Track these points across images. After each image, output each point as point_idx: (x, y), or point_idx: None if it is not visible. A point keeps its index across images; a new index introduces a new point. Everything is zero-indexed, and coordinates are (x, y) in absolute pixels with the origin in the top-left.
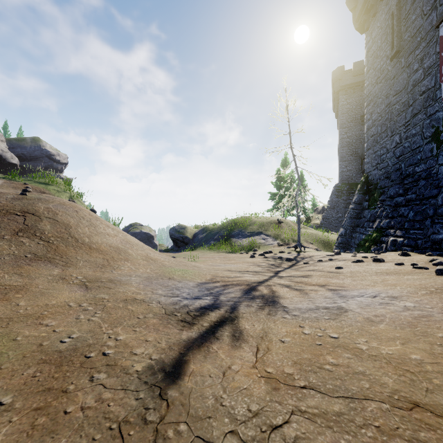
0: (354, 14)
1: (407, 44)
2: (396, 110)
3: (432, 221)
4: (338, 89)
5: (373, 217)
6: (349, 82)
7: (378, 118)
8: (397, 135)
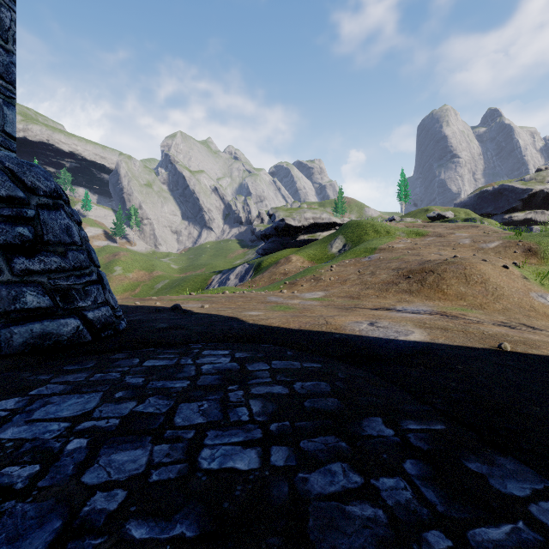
0: None
1: None
2: None
3: None
4: None
5: None
6: None
7: None
8: None
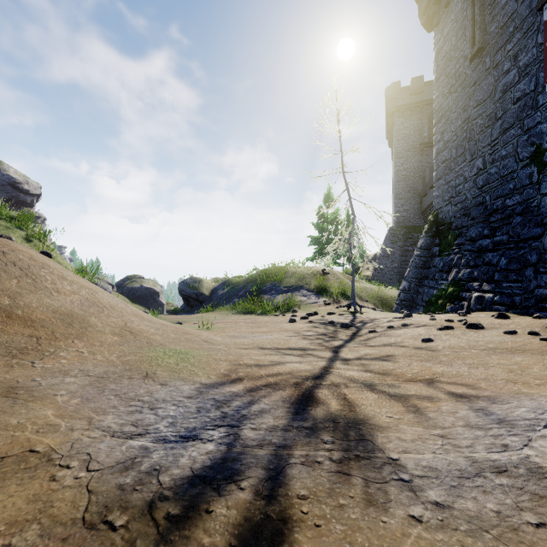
0: (420, 5)
1: (494, 38)
2: (478, 126)
3: (535, 270)
4: (393, 110)
5: (447, 265)
6: (406, 102)
7: (452, 137)
8: (480, 158)
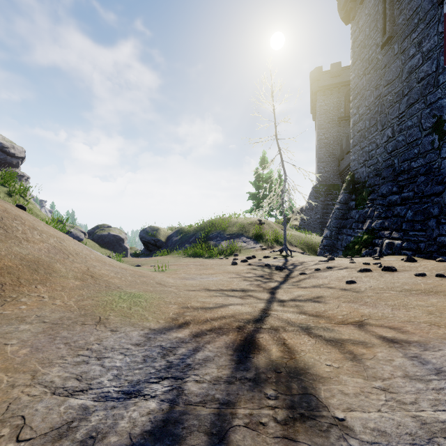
0: (339, 2)
1: (401, 28)
2: (387, 101)
3: (437, 221)
4: (316, 90)
5: (362, 217)
6: (327, 83)
7: (366, 111)
8: (389, 128)
